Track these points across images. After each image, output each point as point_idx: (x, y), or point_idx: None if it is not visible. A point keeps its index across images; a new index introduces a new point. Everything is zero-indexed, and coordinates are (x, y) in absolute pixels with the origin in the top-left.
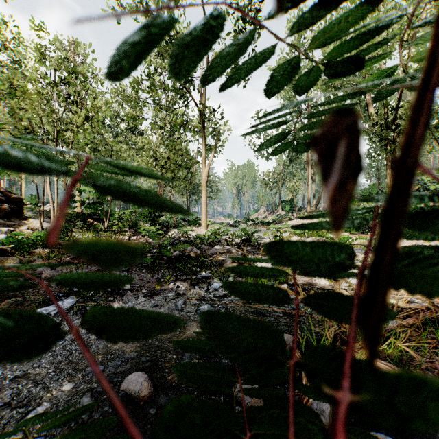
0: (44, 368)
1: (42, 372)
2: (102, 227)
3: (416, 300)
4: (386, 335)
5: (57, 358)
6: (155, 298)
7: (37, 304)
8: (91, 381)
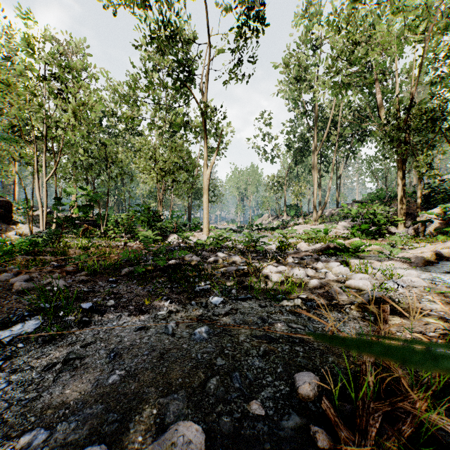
0: None
1: None
2: (98, 232)
3: None
4: (446, 377)
5: None
6: (142, 317)
7: None
8: None
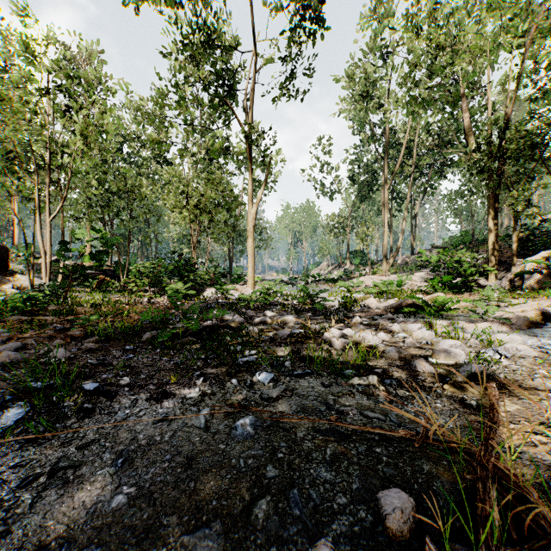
0: None
1: None
2: (117, 285)
3: None
4: None
5: None
6: (165, 402)
7: None
8: None
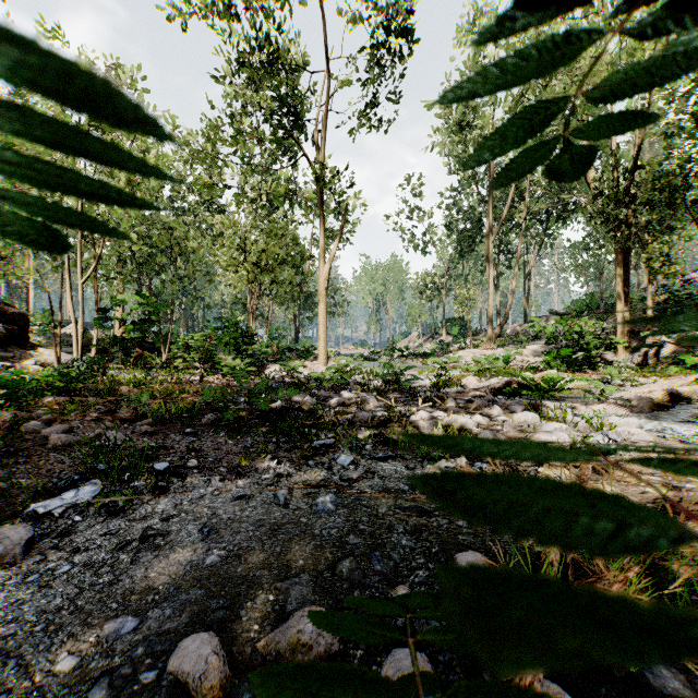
0: (27, 622)
1: (22, 632)
2: (158, 361)
3: (687, 486)
4: (656, 556)
5: (54, 601)
6: (239, 482)
7: (33, 495)
8: (112, 652)
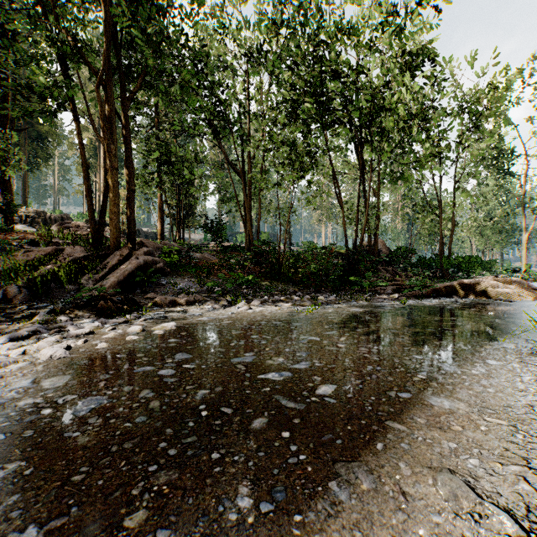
0: None
1: None
2: None
3: None
4: None
5: None
6: None
7: None
8: None
